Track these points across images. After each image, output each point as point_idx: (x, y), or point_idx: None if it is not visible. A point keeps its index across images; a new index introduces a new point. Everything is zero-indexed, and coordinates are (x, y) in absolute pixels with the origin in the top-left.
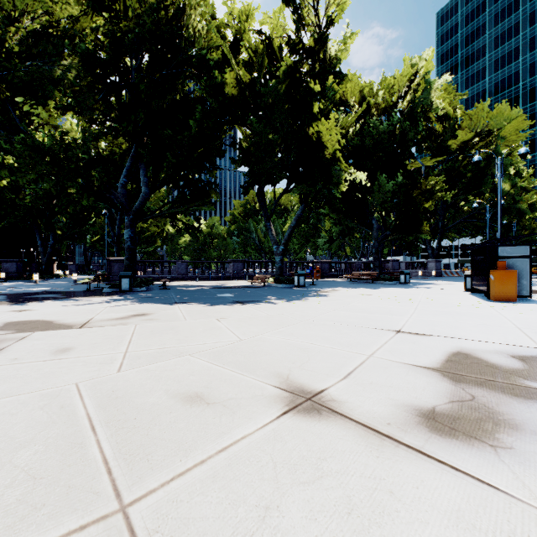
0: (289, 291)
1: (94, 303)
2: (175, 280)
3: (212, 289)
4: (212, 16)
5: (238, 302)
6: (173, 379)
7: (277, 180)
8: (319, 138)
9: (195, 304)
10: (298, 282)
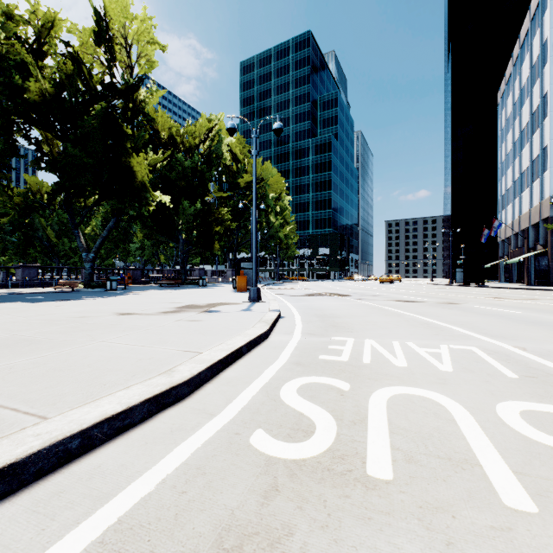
0: (103, 293)
1: None
2: None
3: (12, 295)
4: (7, 9)
5: (61, 300)
6: (65, 316)
7: (89, 195)
8: (131, 170)
9: (18, 303)
10: (111, 286)
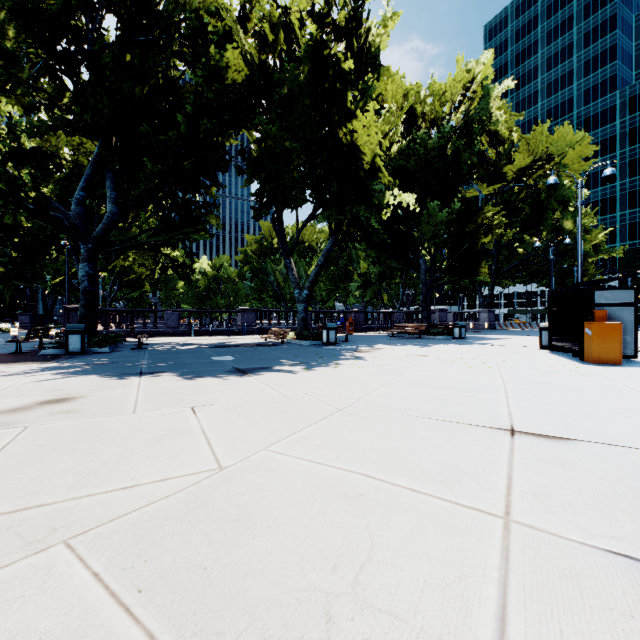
0: (315, 351)
1: (0, 376)
2: (163, 336)
3: (209, 349)
4: None
5: (240, 370)
6: None
7: (299, 201)
8: (356, 143)
9: (170, 376)
10: (327, 338)
